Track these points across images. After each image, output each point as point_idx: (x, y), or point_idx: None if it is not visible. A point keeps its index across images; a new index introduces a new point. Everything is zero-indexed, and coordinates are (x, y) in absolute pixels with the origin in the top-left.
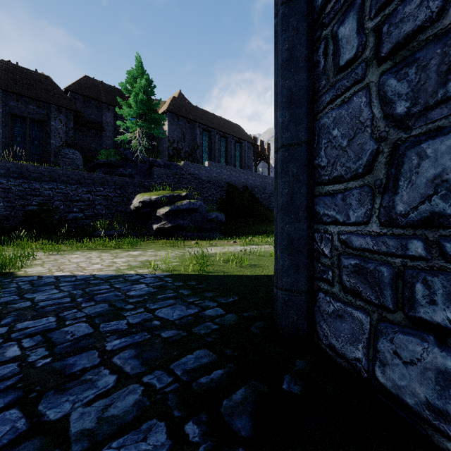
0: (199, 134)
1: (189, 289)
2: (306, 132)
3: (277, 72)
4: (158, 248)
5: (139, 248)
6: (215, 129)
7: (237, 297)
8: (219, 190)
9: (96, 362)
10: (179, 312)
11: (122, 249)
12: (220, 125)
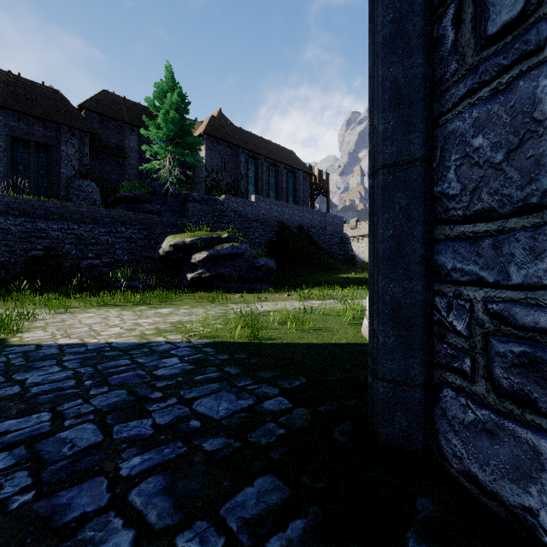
0: (243, 162)
1: (237, 366)
2: (423, 143)
3: (375, 57)
4: (193, 304)
5: (169, 304)
6: (263, 155)
7: (304, 378)
8: (268, 231)
9: (102, 501)
10: (226, 405)
11: (149, 306)
12: (269, 150)
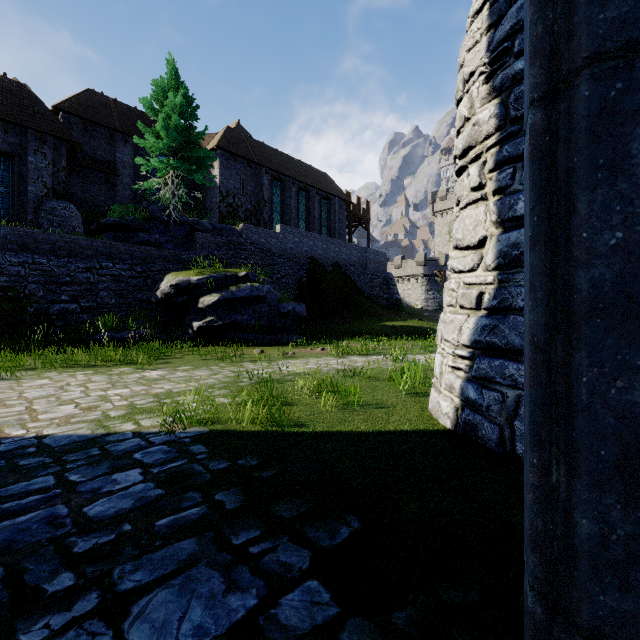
0: (266, 185)
1: (239, 489)
2: None
3: None
4: (197, 363)
5: (164, 363)
6: (291, 177)
7: (356, 518)
8: (297, 269)
9: None
10: (200, 613)
11: (135, 366)
12: (298, 171)
